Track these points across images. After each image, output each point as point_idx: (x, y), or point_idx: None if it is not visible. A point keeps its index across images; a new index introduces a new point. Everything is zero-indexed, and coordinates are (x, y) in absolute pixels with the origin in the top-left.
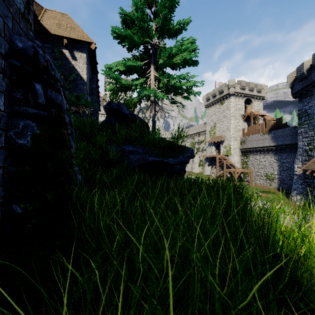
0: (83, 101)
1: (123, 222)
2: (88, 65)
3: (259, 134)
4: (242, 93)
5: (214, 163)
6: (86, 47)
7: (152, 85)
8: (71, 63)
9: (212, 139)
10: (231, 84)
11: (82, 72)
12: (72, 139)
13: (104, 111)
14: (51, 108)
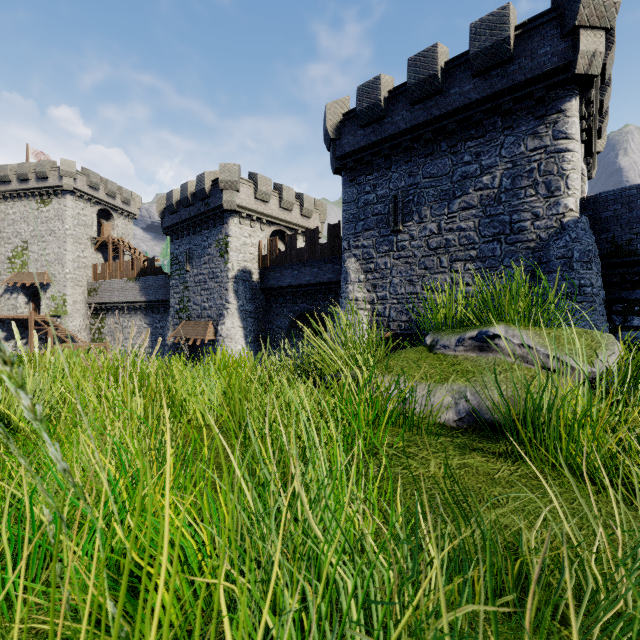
0: None
1: None
2: None
3: (122, 279)
4: (93, 196)
5: (24, 334)
6: None
7: None
8: None
9: (18, 276)
10: (67, 171)
11: None
12: None
13: None
14: None
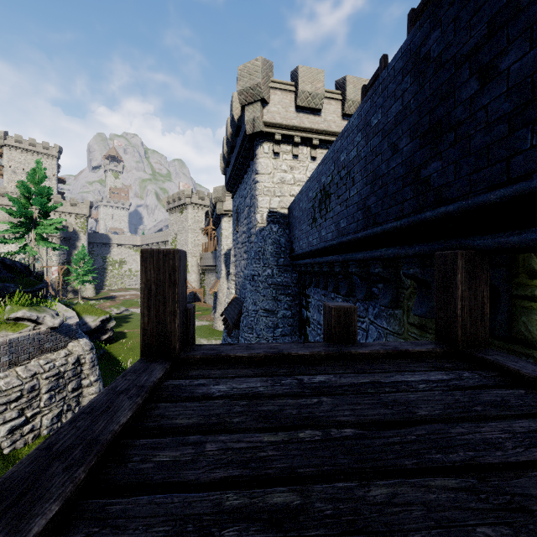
0: None
1: None
2: None
3: (209, 252)
4: (202, 205)
5: None
6: None
7: (32, 242)
8: None
9: None
10: (188, 194)
11: None
12: None
13: None
14: None
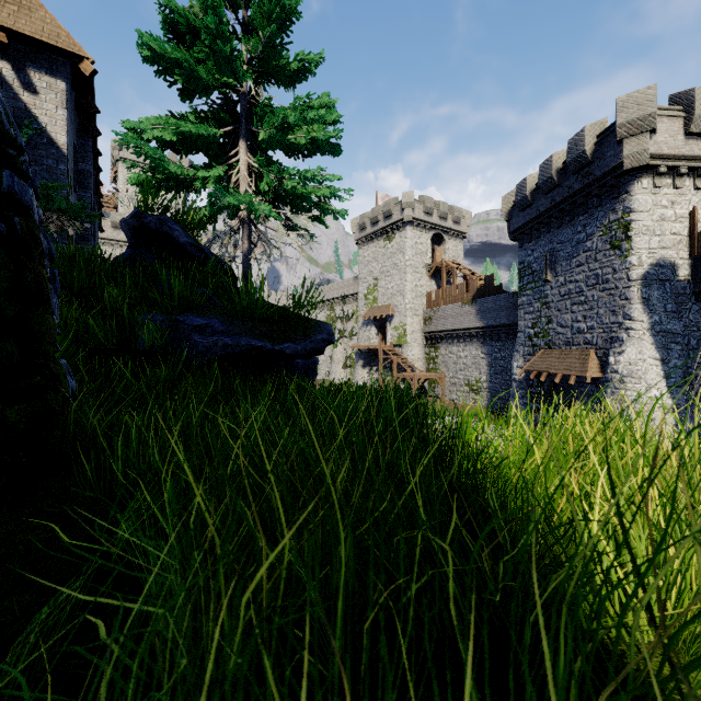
0: (62, 202)
1: (194, 466)
2: (71, 112)
3: (457, 304)
4: (428, 222)
5: (374, 362)
6: (66, 65)
7: (243, 184)
8: (20, 98)
9: (370, 311)
10: (407, 202)
11: (55, 126)
12: (54, 292)
13: (112, 233)
14: (13, 215)
